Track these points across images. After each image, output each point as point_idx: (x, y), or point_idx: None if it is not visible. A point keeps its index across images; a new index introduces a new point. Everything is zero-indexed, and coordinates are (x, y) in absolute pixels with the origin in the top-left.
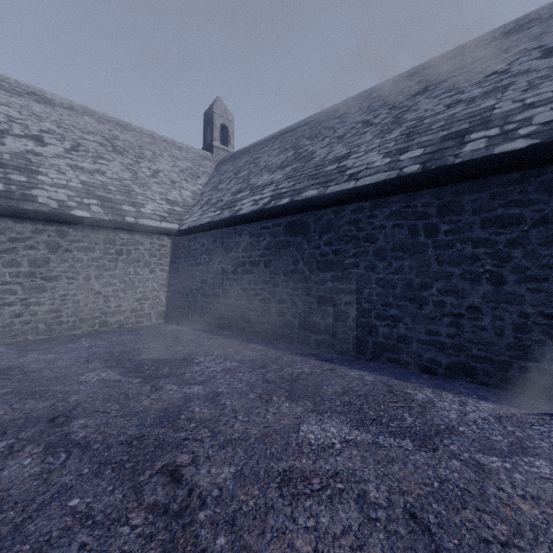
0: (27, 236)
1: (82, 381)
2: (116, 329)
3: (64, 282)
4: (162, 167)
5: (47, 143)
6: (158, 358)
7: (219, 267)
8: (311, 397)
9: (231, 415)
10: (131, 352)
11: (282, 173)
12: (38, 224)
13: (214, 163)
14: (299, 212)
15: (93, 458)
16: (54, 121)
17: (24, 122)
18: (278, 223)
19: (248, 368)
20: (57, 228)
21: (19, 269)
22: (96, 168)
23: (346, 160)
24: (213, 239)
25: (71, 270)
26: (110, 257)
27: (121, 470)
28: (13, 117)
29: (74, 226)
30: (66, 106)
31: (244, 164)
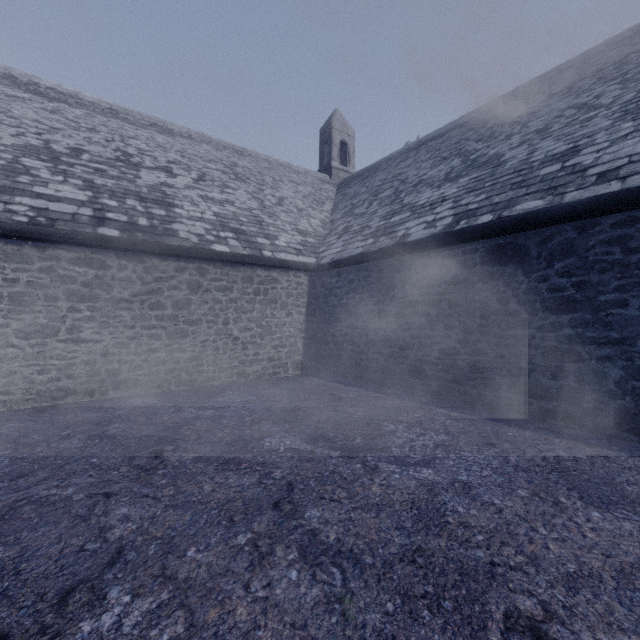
0: (170, 275)
1: (269, 449)
2: (254, 381)
3: (204, 327)
4: (285, 193)
5: (177, 174)
6: (334, 421)
7: (375, 308)
8: (625, 505)
9: (522, 524)
10: (295, 411)
11: (457, 186)
12: (180, 261)
13: (334, 187)
14: (509, 233)
15: (382, 582)
16: (178, 151)
17: (153, 154)
18: (472, 249)
19: (470, 445)
20: (198, 265)
21: (163, 311)
22: (224, 197)
23: (574, 156)
24: (366, 274)
25: (210, 313)
26: (247, 297)
27: (443, 614)
28: (142, 149)
29: (213, 263)
30: (184, 135)
31: (383, 183)
